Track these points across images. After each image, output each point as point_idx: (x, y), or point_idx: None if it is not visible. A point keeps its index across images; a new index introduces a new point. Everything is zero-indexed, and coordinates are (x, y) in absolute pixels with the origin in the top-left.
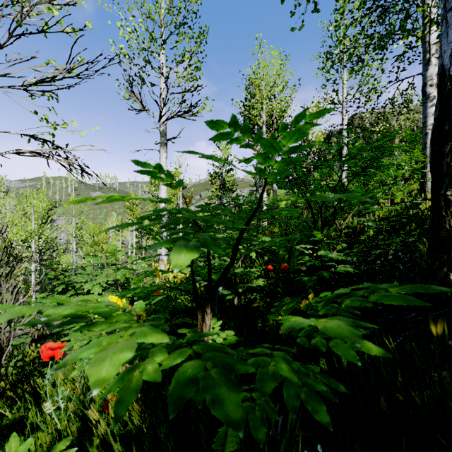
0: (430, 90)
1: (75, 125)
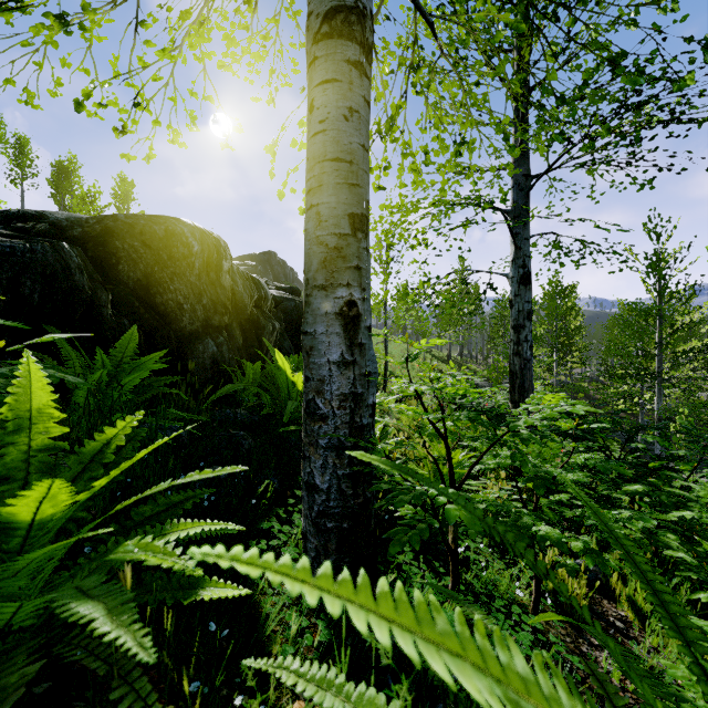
0: None
1: None
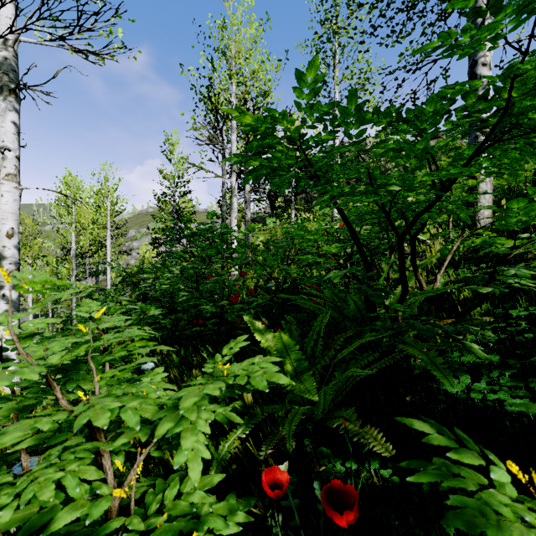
0: (483, 71)
1: None
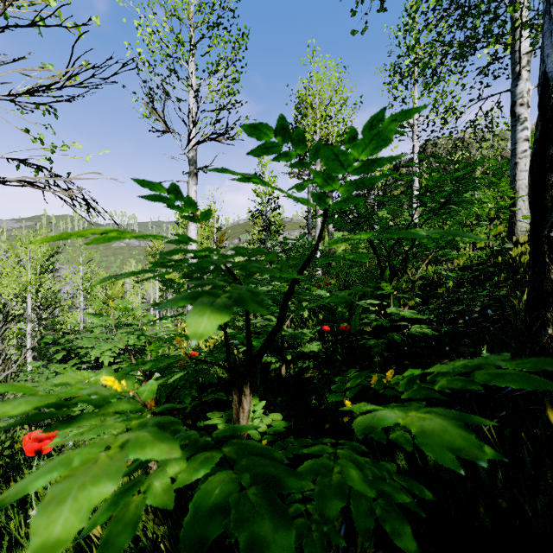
0: (520, 110)
1: (79, 147)
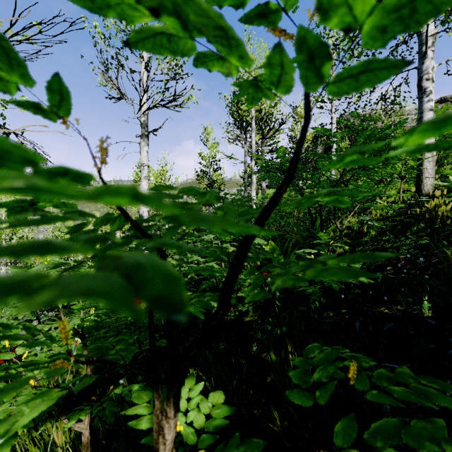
0: (426, 84)
1: None
